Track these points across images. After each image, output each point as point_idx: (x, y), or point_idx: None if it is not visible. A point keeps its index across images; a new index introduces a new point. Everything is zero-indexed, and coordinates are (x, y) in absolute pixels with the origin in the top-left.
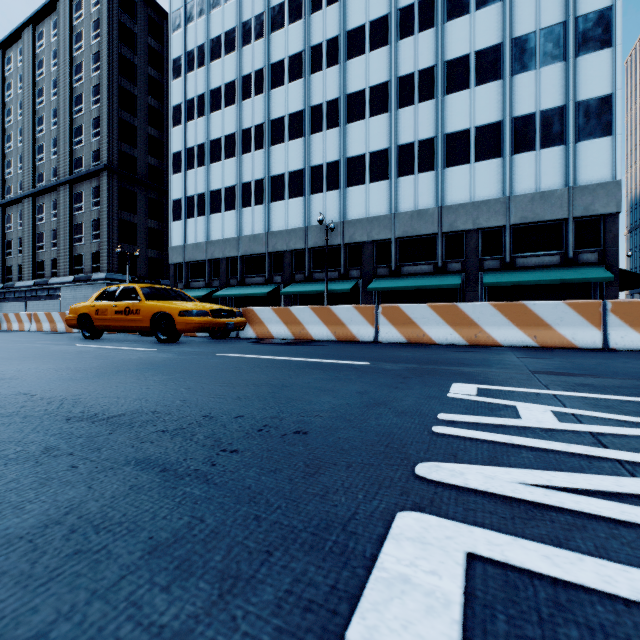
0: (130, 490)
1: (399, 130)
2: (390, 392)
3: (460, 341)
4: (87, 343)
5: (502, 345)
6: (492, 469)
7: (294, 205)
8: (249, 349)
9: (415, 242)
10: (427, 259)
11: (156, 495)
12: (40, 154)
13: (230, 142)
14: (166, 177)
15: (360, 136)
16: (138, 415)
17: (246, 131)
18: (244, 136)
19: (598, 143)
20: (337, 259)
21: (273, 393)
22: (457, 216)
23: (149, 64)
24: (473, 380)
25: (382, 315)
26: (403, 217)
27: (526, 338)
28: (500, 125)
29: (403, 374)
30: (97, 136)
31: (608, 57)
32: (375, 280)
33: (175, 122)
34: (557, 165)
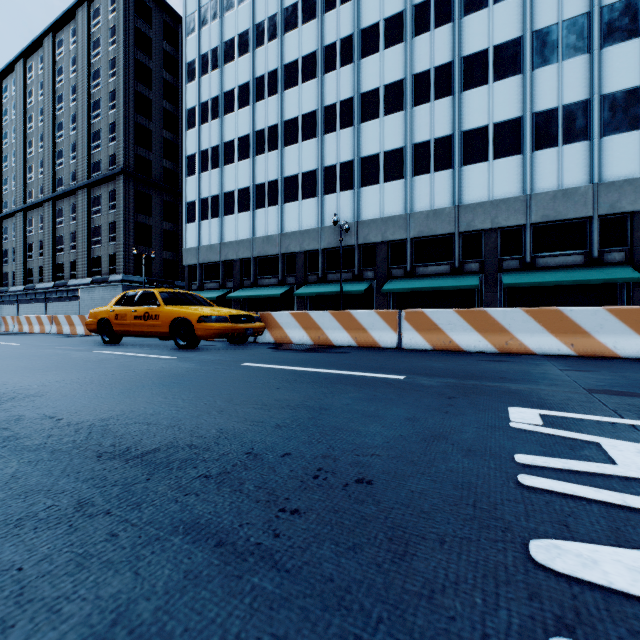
0: (185, 580)
1: (414, 128)
2: (443, 419)
3: (489, 348)
4: (107, 349)
5: (536, 353)
6: (629, 554)
7: (307, 206)
8: (271, 357)
9: (431, 242)
10: (443, 259)
11: (219, 590)
12: (59, 159)
13: (243, 144)
14: (180, 180)
15: (374, 135)
16: (174, 451)
17: (259, 132)
18: (257, 137)
19: (625, 137)
20: (351, 260)
21: (314, 419)
22: (475, 215)
23: (164, 68)
24: (528, 402)
25: (405, 320)
26: (419, 217)
27: (562, 346)
28: (520, 121)
29: (446, 393)
30: (114, 140)
31: (636, 47)
32: (390, 281)
33: (189, 125)
34: (581, 161)
